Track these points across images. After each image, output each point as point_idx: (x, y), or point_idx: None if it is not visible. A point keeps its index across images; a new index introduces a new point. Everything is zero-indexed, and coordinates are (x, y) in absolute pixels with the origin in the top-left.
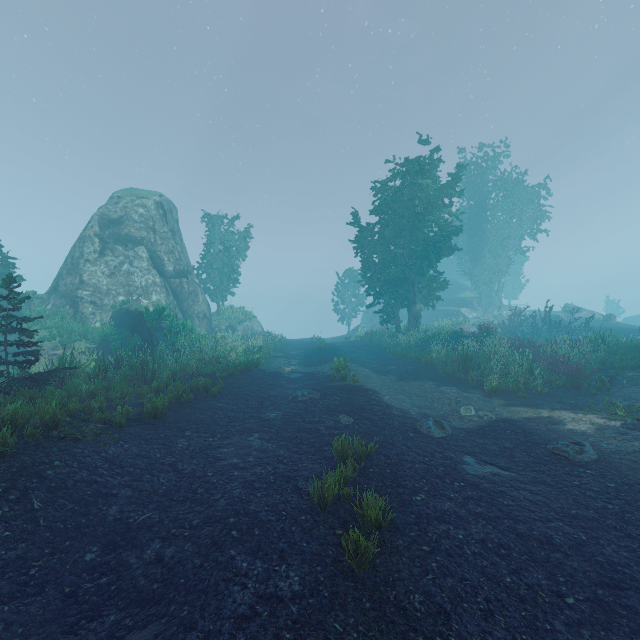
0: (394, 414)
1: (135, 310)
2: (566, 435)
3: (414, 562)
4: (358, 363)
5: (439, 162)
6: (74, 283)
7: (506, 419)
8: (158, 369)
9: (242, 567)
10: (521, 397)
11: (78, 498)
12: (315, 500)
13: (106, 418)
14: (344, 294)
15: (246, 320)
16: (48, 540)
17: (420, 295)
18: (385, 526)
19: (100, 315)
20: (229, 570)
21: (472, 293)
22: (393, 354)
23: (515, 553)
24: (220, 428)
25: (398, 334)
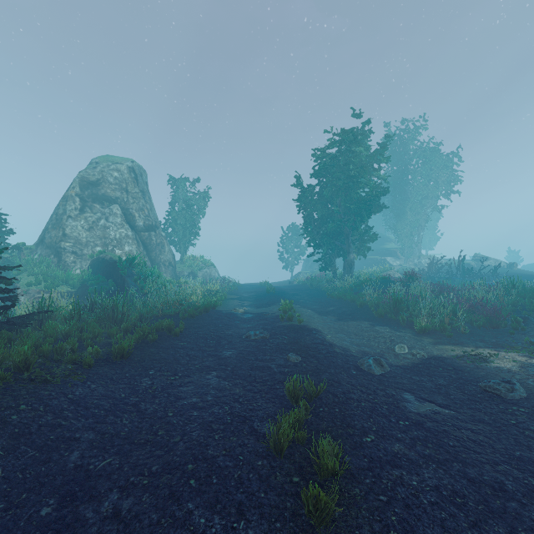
0: (337, 352)
1: (110, 259)
2: (494, 372)
3: (373, 515)
4: (301, 304)
5: (369, 133)
6: (58, 236)
7: (437, 357)
8: (127, 312)
9: (200, 524)
10: (447, 336)
11: (40, 444)
12: (271, 444)
13: (76, 359)
14: (288, 245)
15: (205, 267)
16: (4, 493)
17: (353, 246)
18: (341, 474)
19: (80, 263)
20: (186, 528)
21: (395, 244)
22: (331, 297)
23: (471, 502)
24: (181, 366)
25: (335, 279)
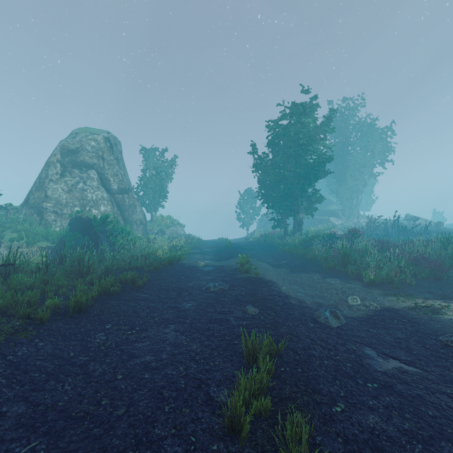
0: (293, 304)
1: (86, 217)
2: (449, 325)
3: None
4: (257, 258)
5: (316, 107)
6: (40, 197)
7: (389, 308)
8: (92, 265)
9: None
10: (395, 288)
11: None
12: (228, 422)
13: (30, 313)
14: (244, 207)
15: (172, 226)
16: None
17: (302, 207)
18: None
19: (60, 221)
20: None
21: (337, 206)
22: (283, 251)
23: None
24: (140, 319)
25: (286, 236)
